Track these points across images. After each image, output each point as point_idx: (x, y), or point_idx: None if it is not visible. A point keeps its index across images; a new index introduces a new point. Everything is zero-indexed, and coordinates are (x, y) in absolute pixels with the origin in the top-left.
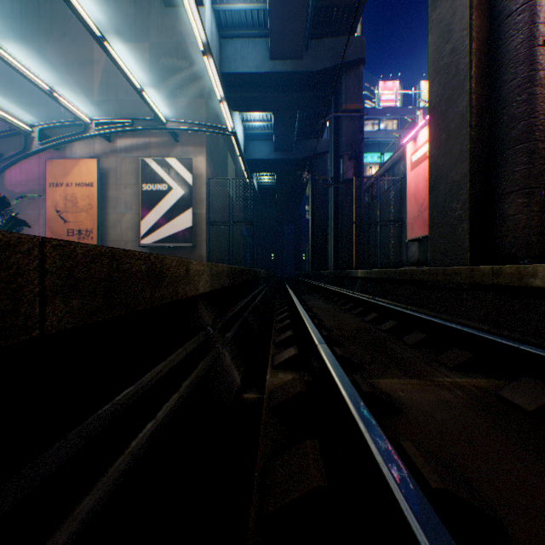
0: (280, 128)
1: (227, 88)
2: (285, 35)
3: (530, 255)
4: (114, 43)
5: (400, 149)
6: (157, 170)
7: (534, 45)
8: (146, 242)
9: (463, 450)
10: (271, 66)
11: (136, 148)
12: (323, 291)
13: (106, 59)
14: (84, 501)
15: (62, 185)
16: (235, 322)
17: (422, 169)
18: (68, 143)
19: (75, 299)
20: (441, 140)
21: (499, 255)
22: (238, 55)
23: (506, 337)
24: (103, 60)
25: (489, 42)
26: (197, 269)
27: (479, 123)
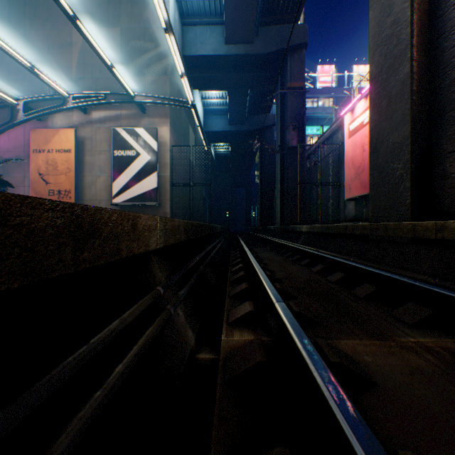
0: (234, 104)
1: (188, 68)
2: (238, 22)
3: None
4: (90, 28)
5: (338, 120)
6: (126, 138)
7: None
8: (117, 201)
9: None
10: (226, 50)
11: (109, 119)
12: (271, 244)
13: (83, 42)
14: None
15: (44, 151)
16: (191, 276)
17: (359, 137)
18: (49, 114)
19: None
20: (382, 106)
21: (440, 211)
22: (198, 40)
23: None
24: (80, 42)
25: (429, 12)
26: (148, 224)
27: (420, 89)
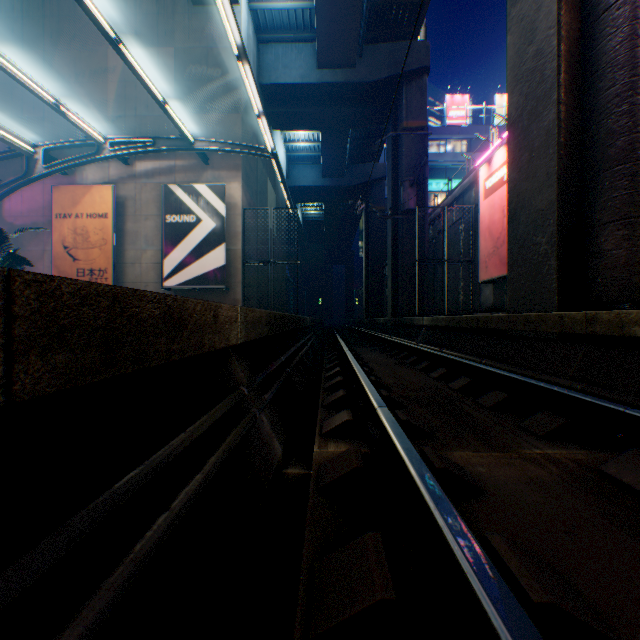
0: (329, 149)
1: (267, 101)
2: (335, 39)
3: (631, 299)
4: (132, 47)
5: (472, 174)
6: (183, 199)
7: (637, 45)
8: (171, 284)
9: (565, 544)
10: (318, 76)
11: (159, 173)
12: (380, 342)
13: (123, 67)
14: (61, 639)
15: (71, 216)
16: (275, 380)
17: (498, 197)
18: (78, 166)
19: (59, 353)
20: (523, 161)
21: (594, 299)
22: (280, 63)
23: (604, 398)
24: (119, 68)
25: (581, 42)
26: (229, 315)
27: (569, 140)
